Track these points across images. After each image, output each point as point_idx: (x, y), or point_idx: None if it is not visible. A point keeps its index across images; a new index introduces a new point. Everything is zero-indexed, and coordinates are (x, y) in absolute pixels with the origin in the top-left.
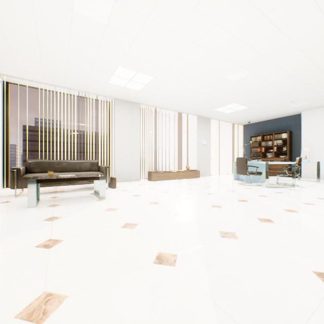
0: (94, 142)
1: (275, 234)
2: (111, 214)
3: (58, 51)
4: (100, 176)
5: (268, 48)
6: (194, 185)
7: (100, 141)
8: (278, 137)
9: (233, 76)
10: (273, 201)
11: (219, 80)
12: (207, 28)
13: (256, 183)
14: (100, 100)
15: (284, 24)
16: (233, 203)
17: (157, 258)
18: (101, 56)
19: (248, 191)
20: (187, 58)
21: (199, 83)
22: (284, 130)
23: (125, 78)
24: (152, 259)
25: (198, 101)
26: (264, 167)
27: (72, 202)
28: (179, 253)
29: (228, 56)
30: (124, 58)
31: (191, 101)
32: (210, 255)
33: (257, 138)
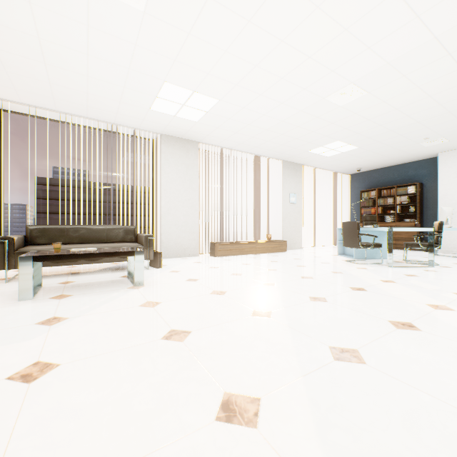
0: (136, 200)
1: (428, 353)
2: (148, 313)
3: (72, 57)
4: (136, 251)
5: (397, 51)
6: (279, 262)
7: (144, 199)
8: (402, 192)
9: (340, 98)
10: (406, 290)
11: (318, 104)
12: (303, 16)
13: (373, 260)
14: (139, 137)
15: (427, 6)
16: (344, 293)
17: (222, 407)
18: (138, 65)
19: (363, 272)
20: (270, 69)
21: (287, 110)
22: (412, 182)
23: (175, 101)
24: (214, 409)
25: (285, 138)
26: (384, 236)
27: (91, 291)
28: (264, 395)
29: (334, 64)
30: (173, 69)
31: (274, 138)
32: (321, 400)
33: (371, 194)
